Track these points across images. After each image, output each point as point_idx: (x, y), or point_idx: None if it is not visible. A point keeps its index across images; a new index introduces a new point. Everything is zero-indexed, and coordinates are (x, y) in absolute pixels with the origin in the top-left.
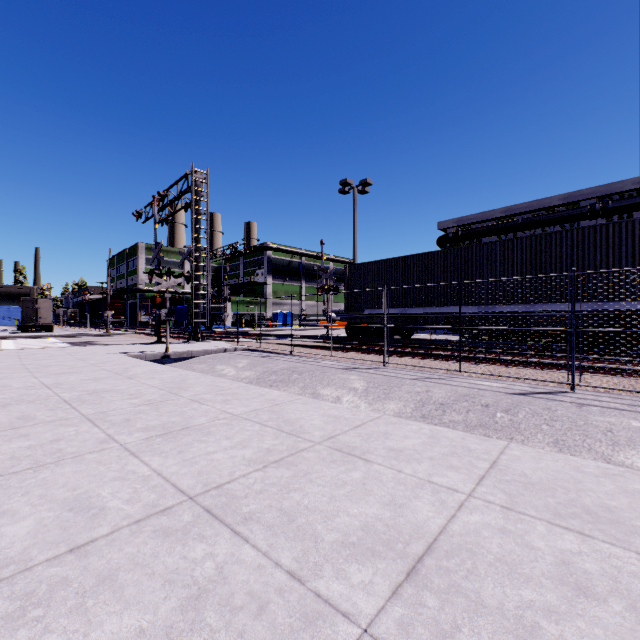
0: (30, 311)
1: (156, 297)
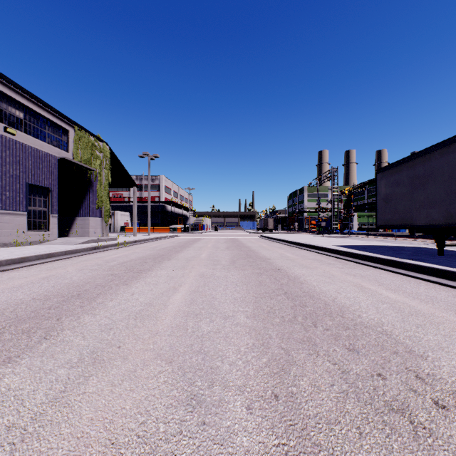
0: (266, 223)
1: (320, 219)
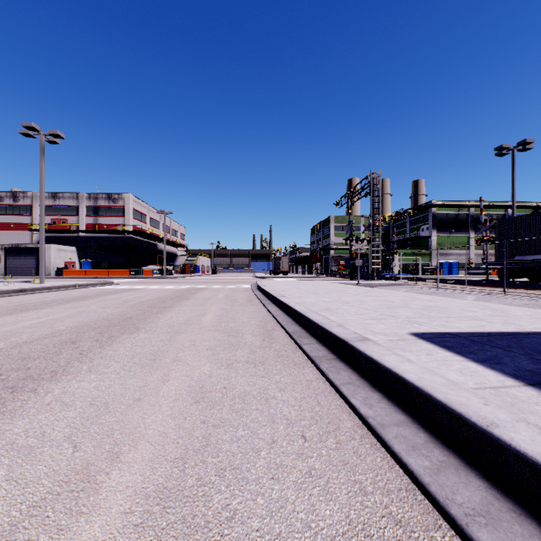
0: (278, 264)
1: (353, 253)
